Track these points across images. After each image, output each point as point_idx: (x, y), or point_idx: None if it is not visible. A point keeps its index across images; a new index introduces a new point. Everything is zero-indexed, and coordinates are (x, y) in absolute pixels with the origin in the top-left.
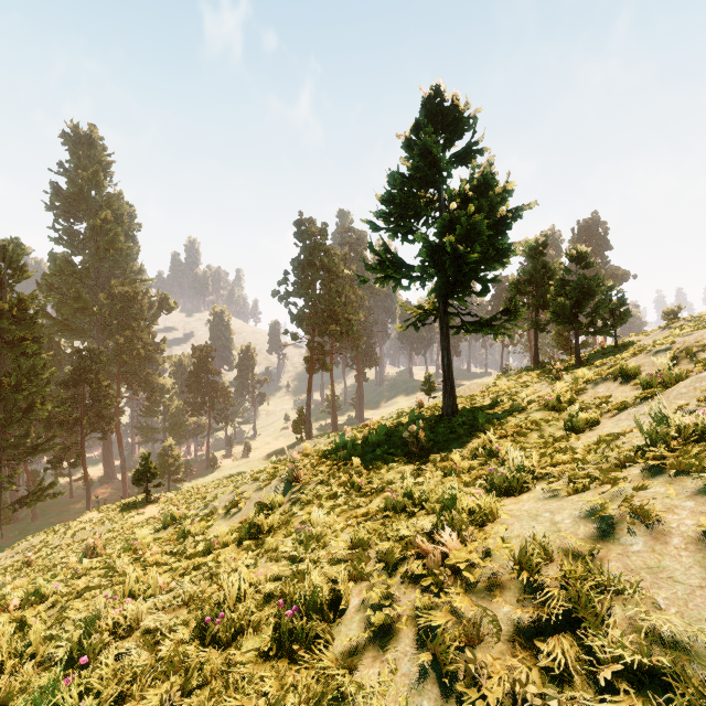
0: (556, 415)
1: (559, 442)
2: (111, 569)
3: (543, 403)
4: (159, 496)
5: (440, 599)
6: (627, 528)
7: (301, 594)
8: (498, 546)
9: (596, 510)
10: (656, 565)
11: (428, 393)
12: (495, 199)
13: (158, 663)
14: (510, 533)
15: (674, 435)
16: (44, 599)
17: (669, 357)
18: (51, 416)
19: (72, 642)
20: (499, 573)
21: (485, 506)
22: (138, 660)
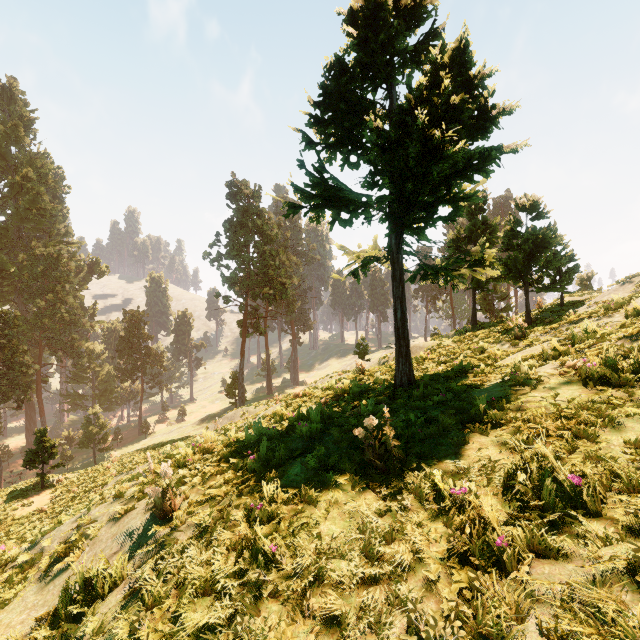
0: (618, 393)
1: None
2: None
3: (572, 371)
4: (59, 479)
5: None
6: None
7: None
8: None
9: None
10: None
11: (362, 356)
12: (475, 84)
13: None
14: None
15: None
16: None
17: None
18: None
19: None
20: None
21: None
22: None
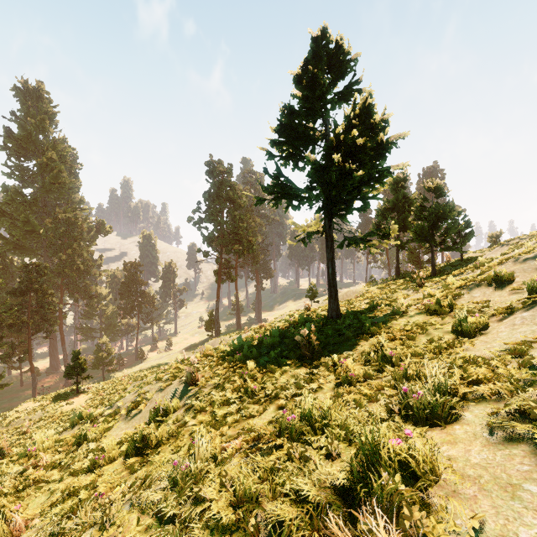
0: (438, 318)
1: (455, 348)
2: None
3: (423, 307)
4: (88, 387)
5: None
6: None
7: None
8: None
9: None
10: None
11: (312, 298)
12: (376, 126)
13: None
14: (481, 524)
15: None
16: None
17: None
18: (0, 320)
19: None
20: None
21: (423, 460)
22: None
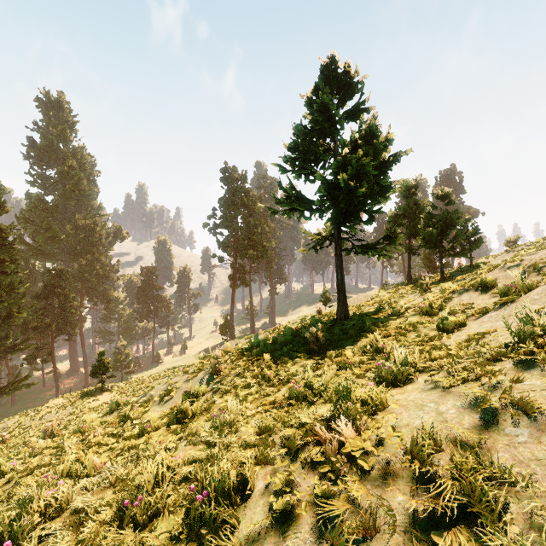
0: (429, 318)
1: (434, 341)
2: (61, 449)
3: (418, 309)
4: (112, 386)
5: (337, 486)
6: (510, 419)
7: (211, 479)
8: (389, 435)
9: (477, 401)
10: (545, 457)
11: (325, 303)
12: (379, 146)
13: (78, 545)
14: (399, 422)
15: (540, 333)
16: (3, 475)
17: (519, 272)
18: (26, 322)
19: (3, 524)
20: (391, 461)
21: (376, 397)
22: (61, 541)
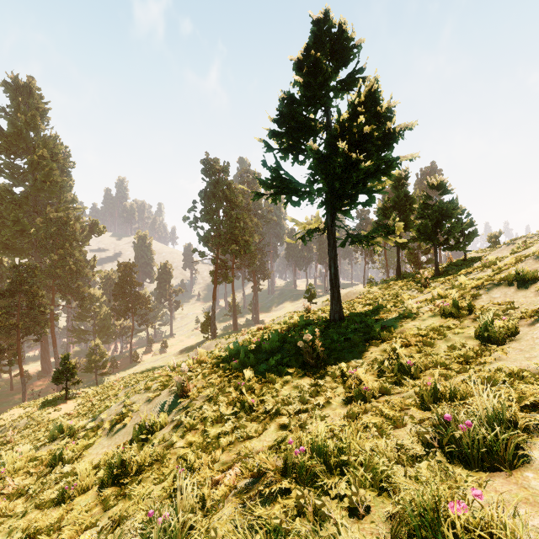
0: (456, 321)
1: (485, 357)
2: None
3: (436, 309)
4: (78, 392)
5: None
6: None
7: None
8: None
9: None
10: None
11: (310, 299)
12: (382, 114)
13: None
14: None
15: None
16: None
17: None
18: None
19: None
20: None
21: None
22: None
